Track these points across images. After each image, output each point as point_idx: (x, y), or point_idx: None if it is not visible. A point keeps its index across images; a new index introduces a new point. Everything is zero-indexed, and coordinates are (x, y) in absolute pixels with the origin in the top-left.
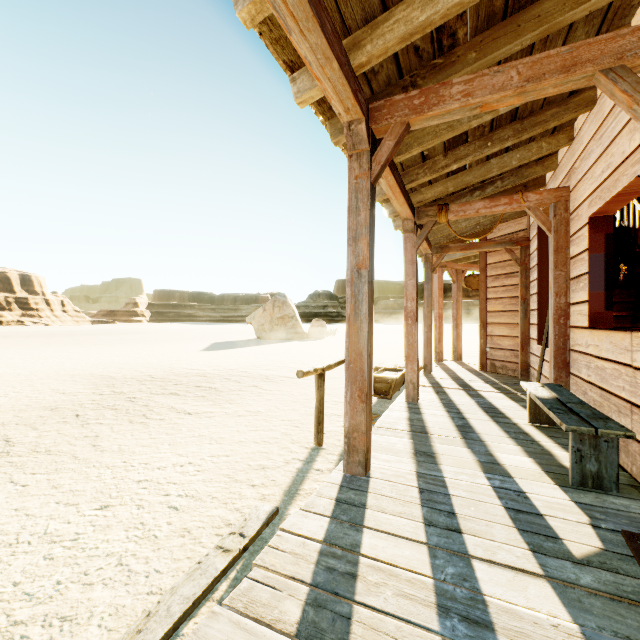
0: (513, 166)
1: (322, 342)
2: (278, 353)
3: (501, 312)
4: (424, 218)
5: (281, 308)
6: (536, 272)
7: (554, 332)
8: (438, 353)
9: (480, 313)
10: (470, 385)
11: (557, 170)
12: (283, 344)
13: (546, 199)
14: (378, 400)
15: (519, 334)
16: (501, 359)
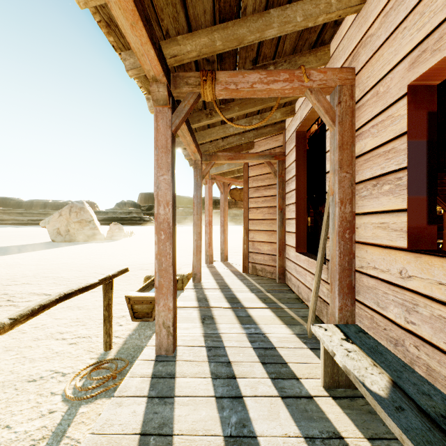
0: (297, 26)
1: (117, 243)
2: (60, 258)
3: (261, 220)
4: (183, 87)
5: (78, 213)
6: (294, 183)
7: (339, 249)
8: (209, 256)
9: (244, 221)
10: (238, 298)
11: (329, 64)
12: (75, 247)
13: (331, 80)
14: (139, 324)
15: (277, 241)
16: (261, 262)
